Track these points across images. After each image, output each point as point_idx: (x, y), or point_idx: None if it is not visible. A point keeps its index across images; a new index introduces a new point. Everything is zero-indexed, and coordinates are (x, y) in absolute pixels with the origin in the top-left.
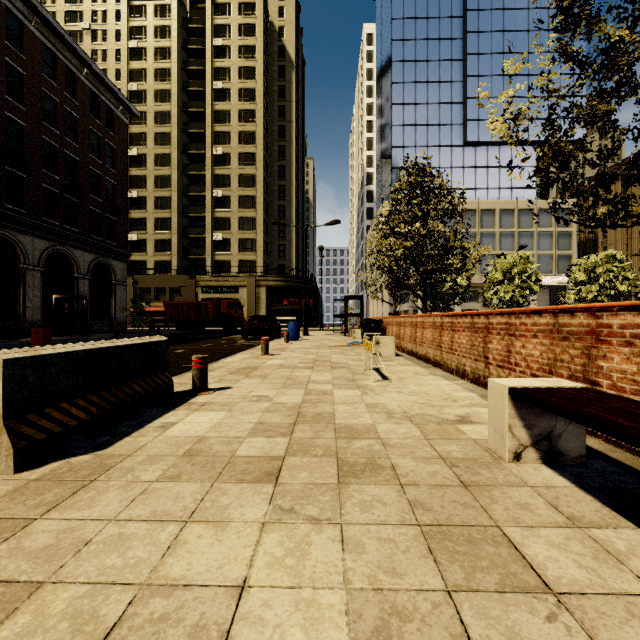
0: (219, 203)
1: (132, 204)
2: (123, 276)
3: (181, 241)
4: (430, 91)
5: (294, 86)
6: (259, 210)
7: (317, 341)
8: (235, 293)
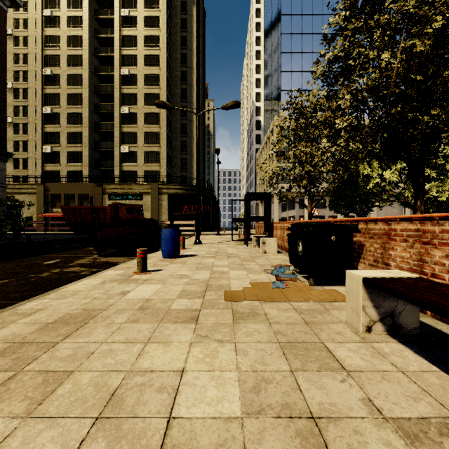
0: (126, 119)
1: (47, 119)
2: (1, 177)
3: (92, 153)
4: (315, 22)
5: (195, 19)
6: (162, 125)
7: (206, 261)
8: (140, 200)
